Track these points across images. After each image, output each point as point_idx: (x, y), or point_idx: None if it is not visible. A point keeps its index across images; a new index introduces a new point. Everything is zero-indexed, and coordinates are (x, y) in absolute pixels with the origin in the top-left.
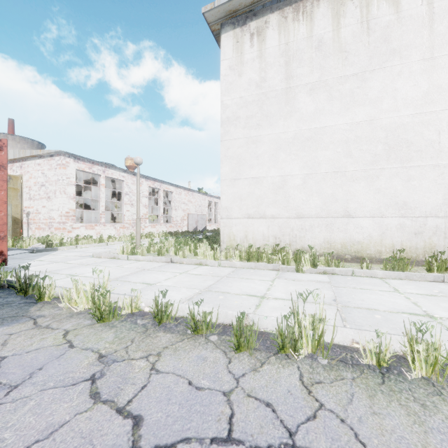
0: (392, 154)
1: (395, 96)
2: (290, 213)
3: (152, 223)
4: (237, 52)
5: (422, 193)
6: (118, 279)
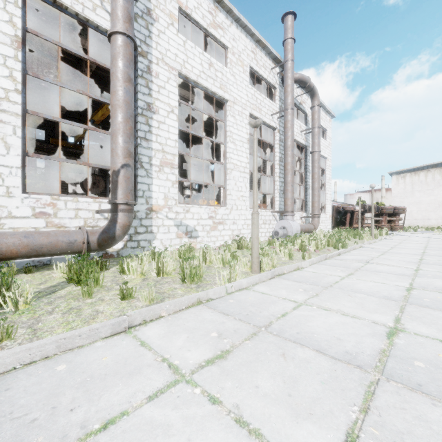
0: (440, 207)
1: (440, 195)
2: (413, 219)
3: None
4: (397, 181)
5: None
6: None
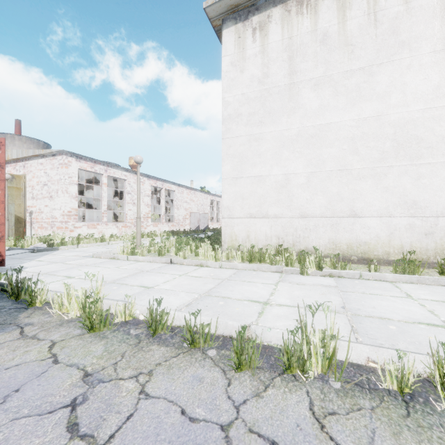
0: (401, 151)
1: (404, 90)
2: (293, 212)
3: (155, 222)
4: (239, 47)
5: (433, 192)
6: (115, 282)
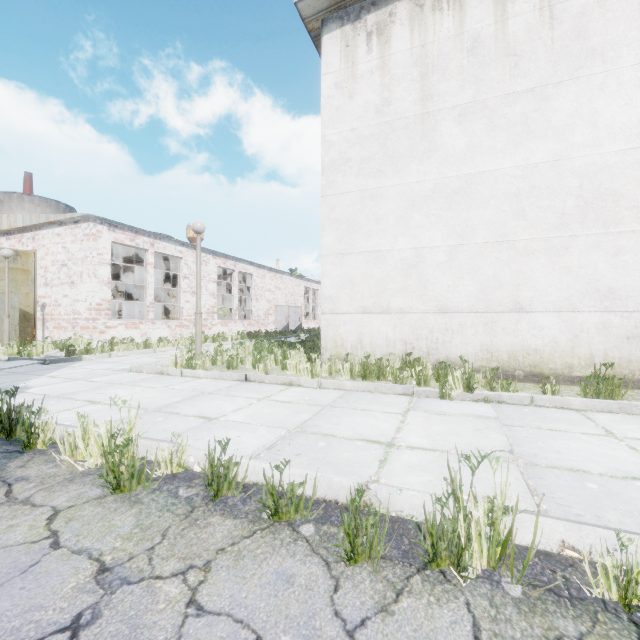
0: (590, 213)
1: (594, 122)
2: (428, 305)
3: (223, 320)
4: (347, 61)
5: (639, 274)
6: (161, 410)
